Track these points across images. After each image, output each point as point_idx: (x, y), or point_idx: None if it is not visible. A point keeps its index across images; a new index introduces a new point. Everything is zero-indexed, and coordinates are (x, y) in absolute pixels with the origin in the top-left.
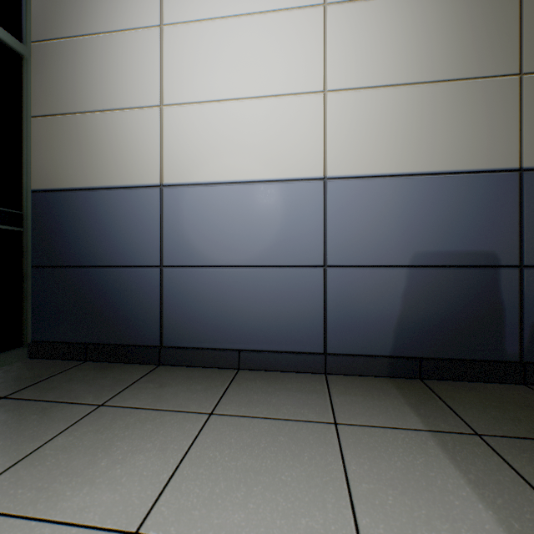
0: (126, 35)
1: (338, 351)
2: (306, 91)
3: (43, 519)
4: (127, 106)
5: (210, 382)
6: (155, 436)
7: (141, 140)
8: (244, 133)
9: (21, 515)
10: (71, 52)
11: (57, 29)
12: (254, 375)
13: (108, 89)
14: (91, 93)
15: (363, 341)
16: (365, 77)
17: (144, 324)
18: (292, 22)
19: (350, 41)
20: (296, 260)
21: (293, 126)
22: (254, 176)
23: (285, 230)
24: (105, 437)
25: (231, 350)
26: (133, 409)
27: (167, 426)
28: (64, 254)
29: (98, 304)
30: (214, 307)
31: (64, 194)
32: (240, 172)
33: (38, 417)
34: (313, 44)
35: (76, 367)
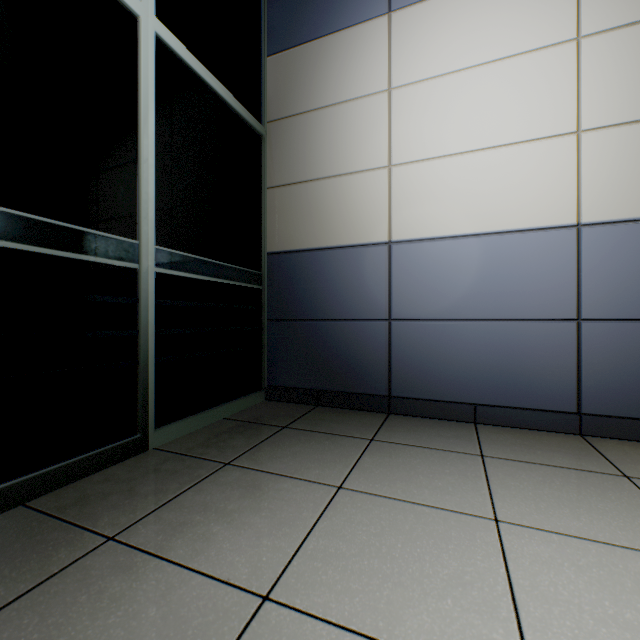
0: (354, 104)
1: (595, 412)
2: (554, 134)
3: (414, 502)
4: (355, 170)
5: (455, 431)
6: (446, 466)
7: (369, 201)
8: (479, 185)
9: (394, 498)
10: (302, 127)
11: (289, 108)
12: (495, 429)
13: (336, 156)
14: (320, 161)
15: (629, 403)
16: (631, 110)
17: (372, 374)
18: (536, 63)
19: (611, 73)
20: (542, 313)
21: (538, 172)
22: (490, 228)
23: (528, 282)
24: (402, 461)
25: (464, 404)
26: (404, 445)
27: (449, 460)
28: (296, 309)
29: (327, 354)
30: (446, 360)
31: (296, 255)
32: (475, 224)
33: (330, 443)
34: (563, 83)
35: (314, 410)
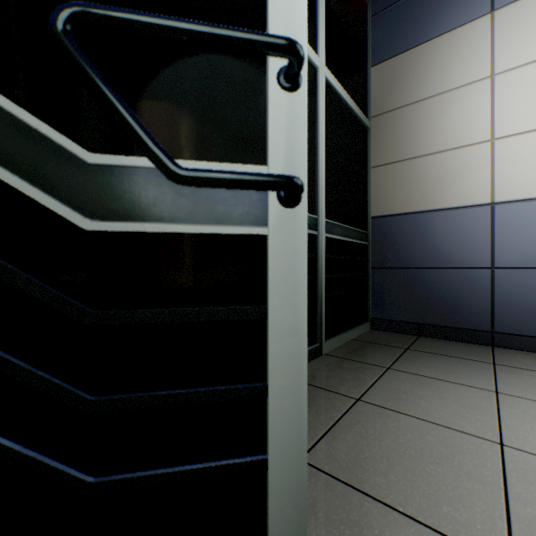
0: (454, 92)
1: None
2: None
3: None
4: (455, 146)
5: None
6: None
7: (470, 170)
8: None
9: None
10: (403, 117)
11: (391, 104)
12: None
13: (436, 137)
14: (421, 142)
15: None
16: None
17: (473, 313)
18: None
19: None
20: None
21: None
22: None
23: None
24: None
25: None
26: (529, 370)
27: None
28: (397, 260)
29: (428, 295)
30: None
31: (397, 218)
32: None
33: (458, 362)
34: None
35: (419, 339)
